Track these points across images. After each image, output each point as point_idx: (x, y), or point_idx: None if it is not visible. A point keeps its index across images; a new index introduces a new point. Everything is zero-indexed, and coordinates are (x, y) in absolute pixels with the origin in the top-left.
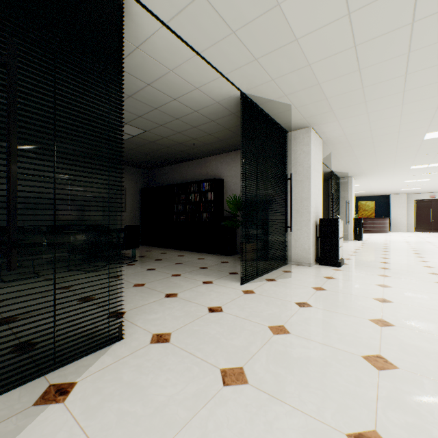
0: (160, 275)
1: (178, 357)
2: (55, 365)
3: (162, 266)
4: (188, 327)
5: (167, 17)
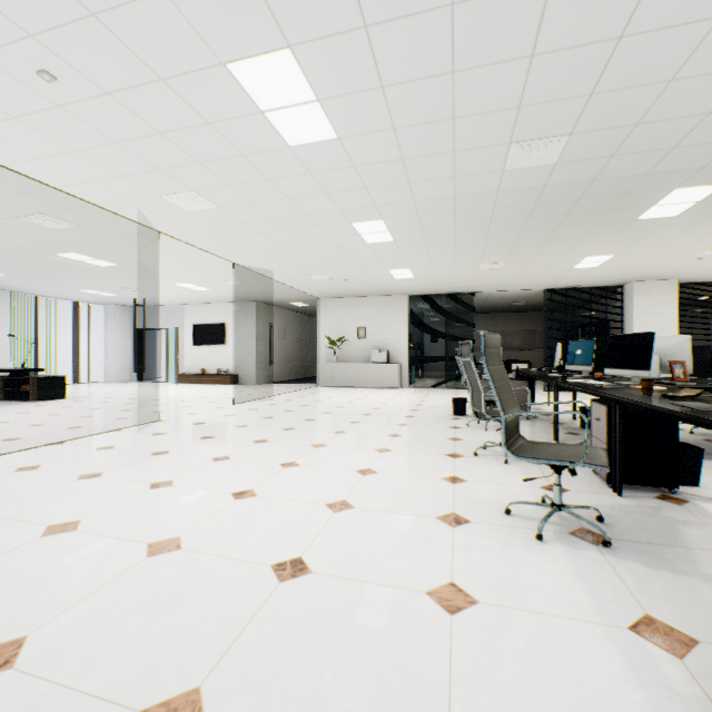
0: None
1: None
2: (458, 389)
3: None
4: None
5: (488, 291)
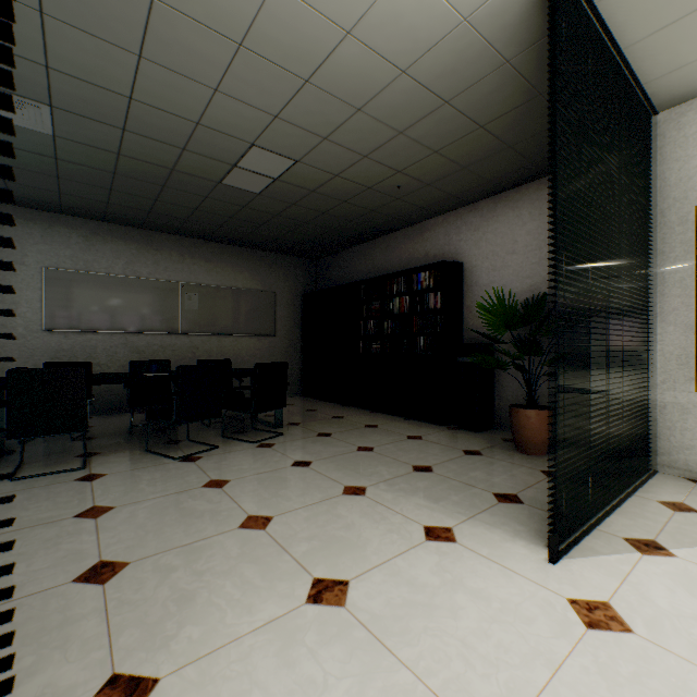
0: (316, 486)
1: None
2: None
3: (327, 455)
4: None
5: None
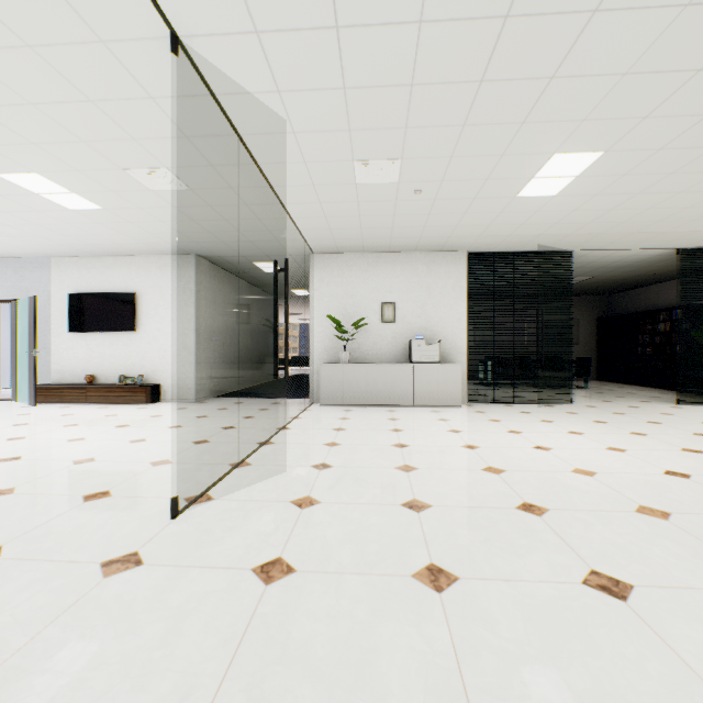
0: (604, 395)
1: (596, 409)
2: (545, 404)
3: (610, 393)
4: (608, 407)
5: (596, 249)
